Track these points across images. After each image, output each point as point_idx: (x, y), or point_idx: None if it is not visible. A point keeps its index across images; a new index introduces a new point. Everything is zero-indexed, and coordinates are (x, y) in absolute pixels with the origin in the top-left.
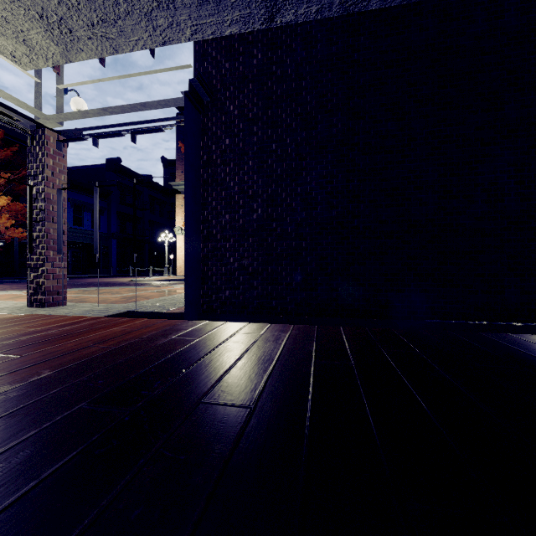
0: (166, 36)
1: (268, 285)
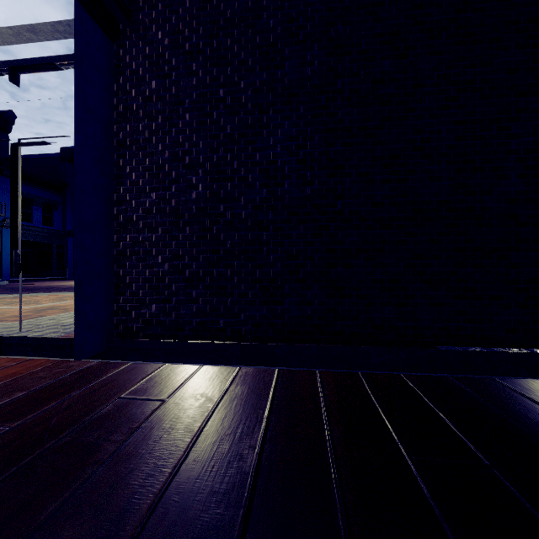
0: None
1: (213, 296)
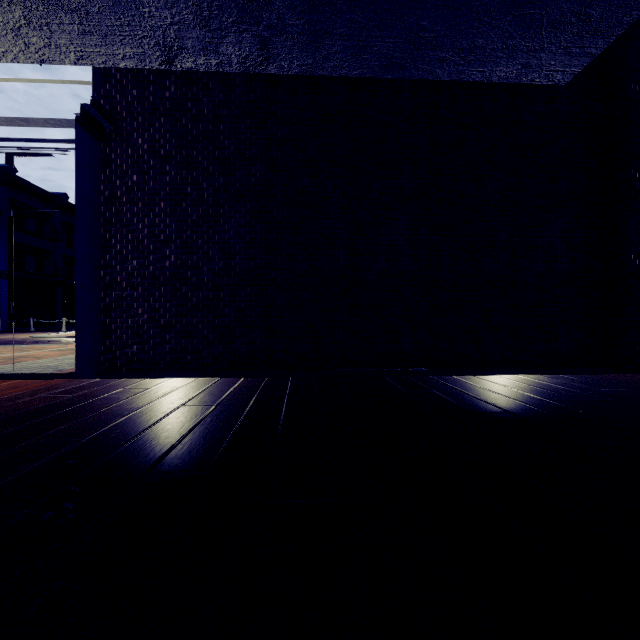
0: (44, 55)
1: (183, 338)
